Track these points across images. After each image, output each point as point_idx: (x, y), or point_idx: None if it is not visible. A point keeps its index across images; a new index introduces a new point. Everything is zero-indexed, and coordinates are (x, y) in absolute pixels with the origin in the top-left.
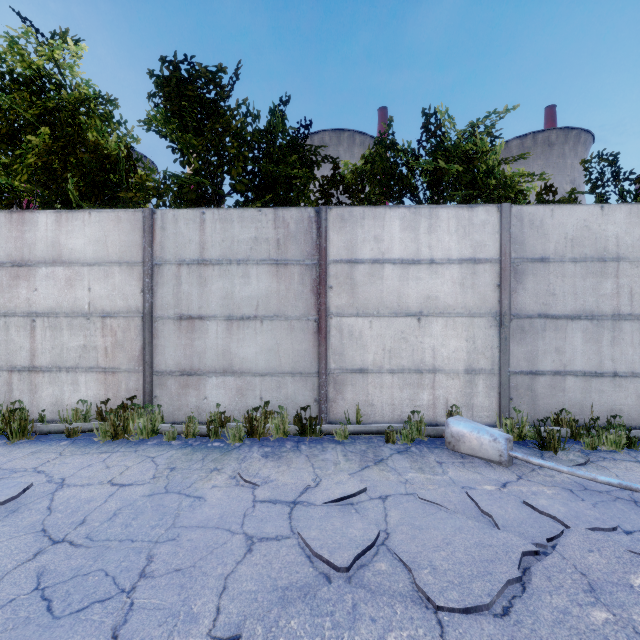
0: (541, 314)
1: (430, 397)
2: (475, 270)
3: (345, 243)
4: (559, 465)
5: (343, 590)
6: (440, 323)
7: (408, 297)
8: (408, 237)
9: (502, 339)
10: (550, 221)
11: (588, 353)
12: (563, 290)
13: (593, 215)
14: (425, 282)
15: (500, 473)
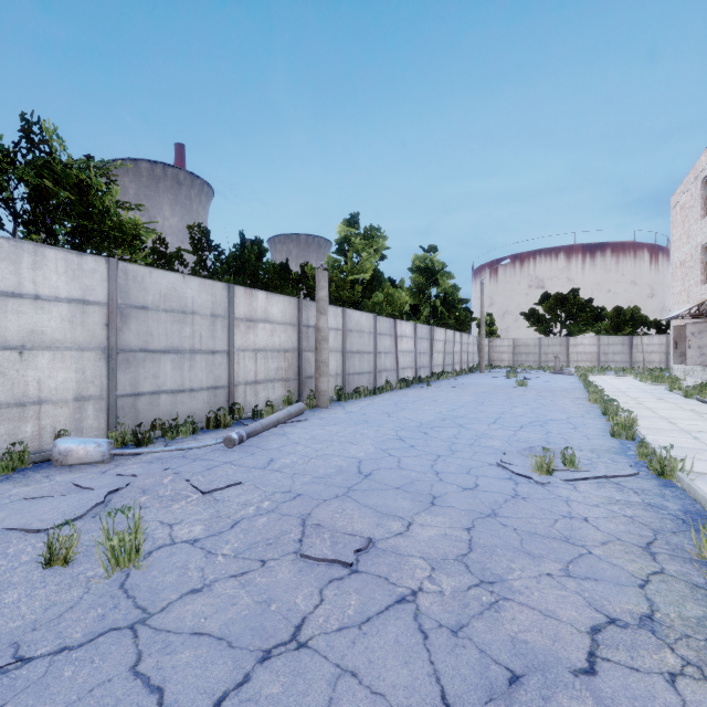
0: (143, 349)
1: (35, 428)
2: (85, 310)
3: None
4: (144, 449)
5: None
6: (47, 356)
7: (7, 330)
8: (7, 269)
9: (110, 369)
10: (149, 279)
11: (176, 377)
12: (159, 332)
13: (179, 281)
14: (29, 316)
15: (103, 467)
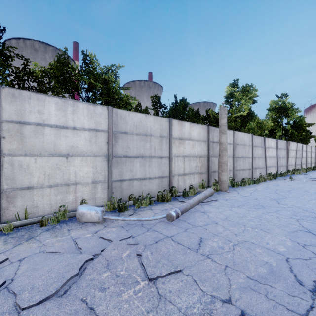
0: (125, 155)
1: (73, 197)
2: (97, 135)
3: (16, 111)
4: (120, 217)
5: None
6: (79, 159)
7: (60, 146)
8: (60, 114)
9: (109, 166)
10: (128, 117)
11: (141, 171)
12: (133, 146)
13: (143, 118)
14: (70, 138)
15: (97, 227)
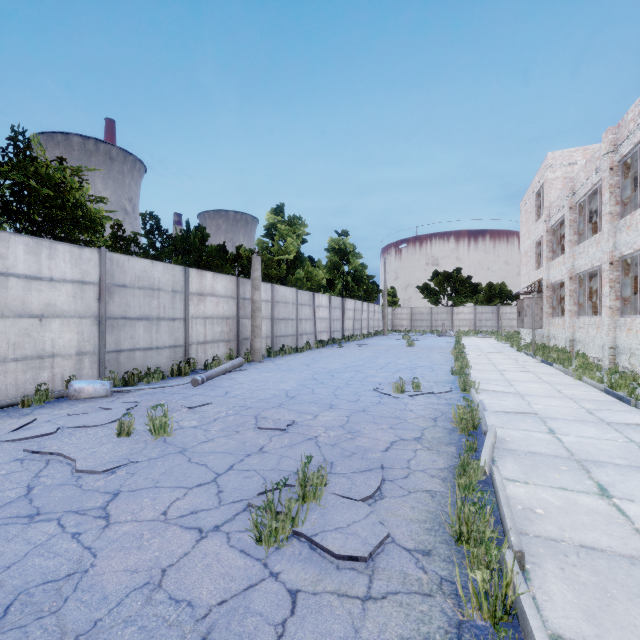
0: (123, 317)
1: (50, 375)
2: (84, 288)
3: None
4: (136, 387)
5: (62, 433)
6: (58, 322)
7: (32, 303)
8: (32, 259)
9: (101, 332)
10: (128, 265)
11: (146, 338)
12: (134, 304)
13: (149, 265)
14: (46, 293)
15: (108, 399)
